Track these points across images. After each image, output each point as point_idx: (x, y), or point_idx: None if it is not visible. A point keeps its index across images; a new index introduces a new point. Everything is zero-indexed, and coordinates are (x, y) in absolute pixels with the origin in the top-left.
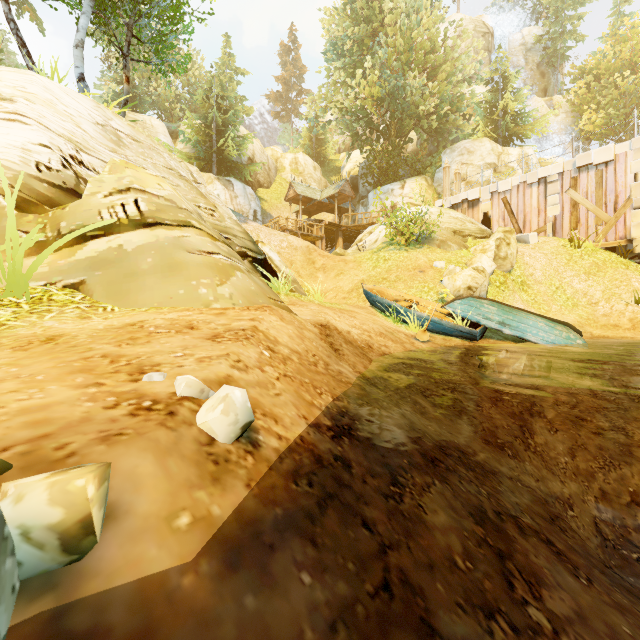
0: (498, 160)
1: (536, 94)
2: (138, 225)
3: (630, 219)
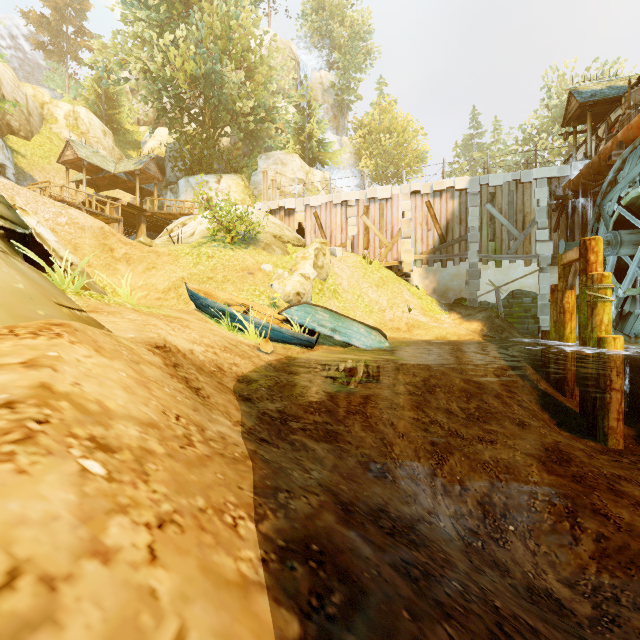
0: (306, 178)
1: (330, 130)
2: None
3: (401, 246)
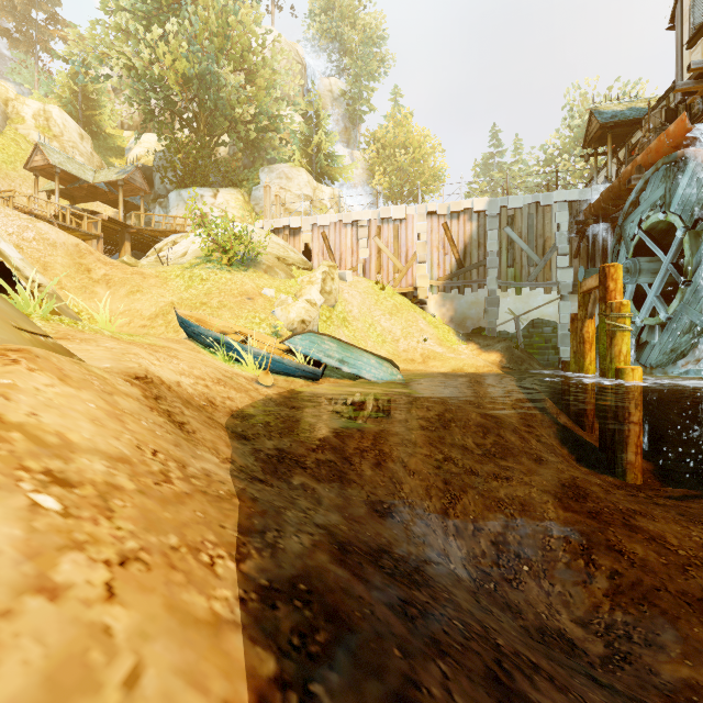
0: (314, 194)
1: (341, 143)
2: None
3: (416, 271)
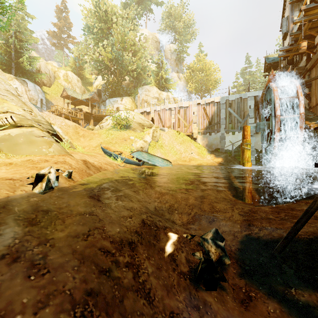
0: (159, 96)
1: (174, 71)
2: (14, 126)
3: (192, 126)
